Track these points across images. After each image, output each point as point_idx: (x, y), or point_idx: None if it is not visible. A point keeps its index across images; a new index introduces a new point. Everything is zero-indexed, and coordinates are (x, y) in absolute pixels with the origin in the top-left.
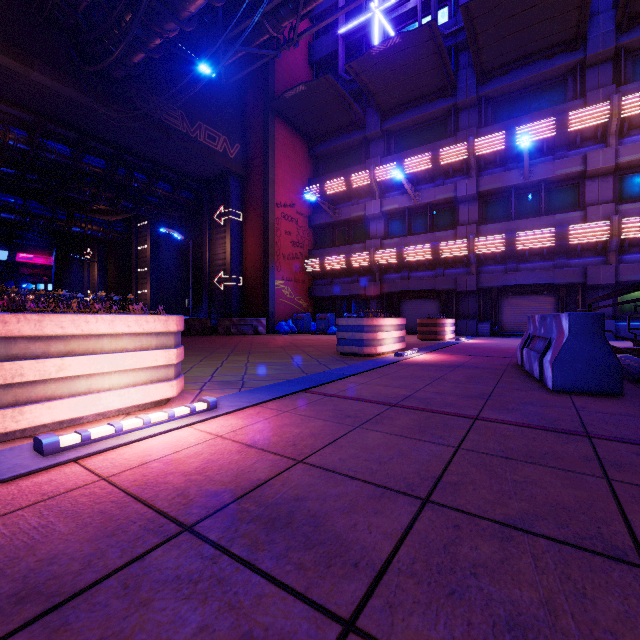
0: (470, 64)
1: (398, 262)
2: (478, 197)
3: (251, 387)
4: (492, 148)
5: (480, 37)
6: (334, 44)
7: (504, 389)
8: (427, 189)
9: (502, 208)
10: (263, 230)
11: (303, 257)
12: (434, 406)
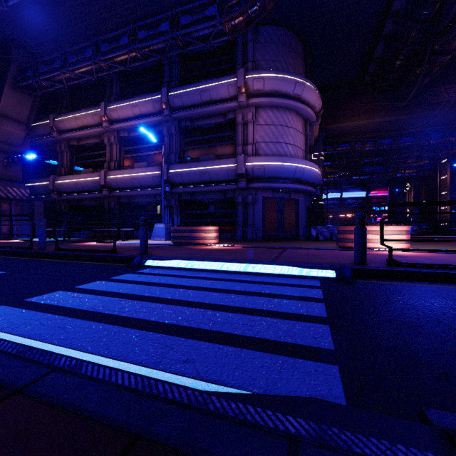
0: None
1: None
2: None
3: None
4: None
5: None
6: None
7: None
8: None
9: None
10: None
11: None
12: None
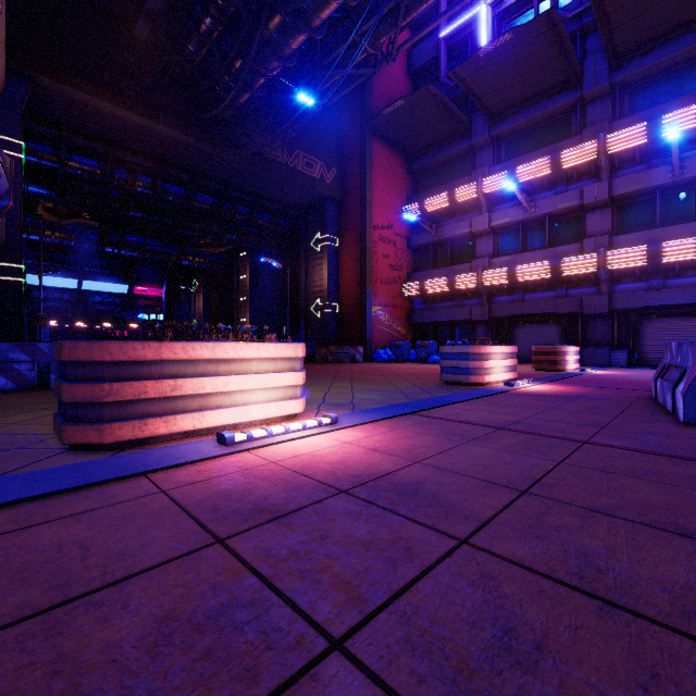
0: (600, 47)
1: (510, 283)
2: (611, 203)
3: (362, 409)
4: (629, 144)
5: (612, 16)
6: (435, 48)
7: (625, 420)
8: (545, 198)
9: (643, 214)
10: (360, 255)
11: (401, 281)
12: (542, 431)
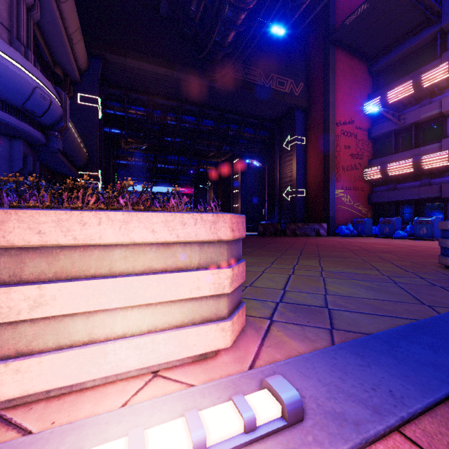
0: None
1: None
2: None
3: (348, 330)
4: None
5: None
6: None
7: None
8: None
9: None
10: (324, 148)
11: (362, 167)
12: None
